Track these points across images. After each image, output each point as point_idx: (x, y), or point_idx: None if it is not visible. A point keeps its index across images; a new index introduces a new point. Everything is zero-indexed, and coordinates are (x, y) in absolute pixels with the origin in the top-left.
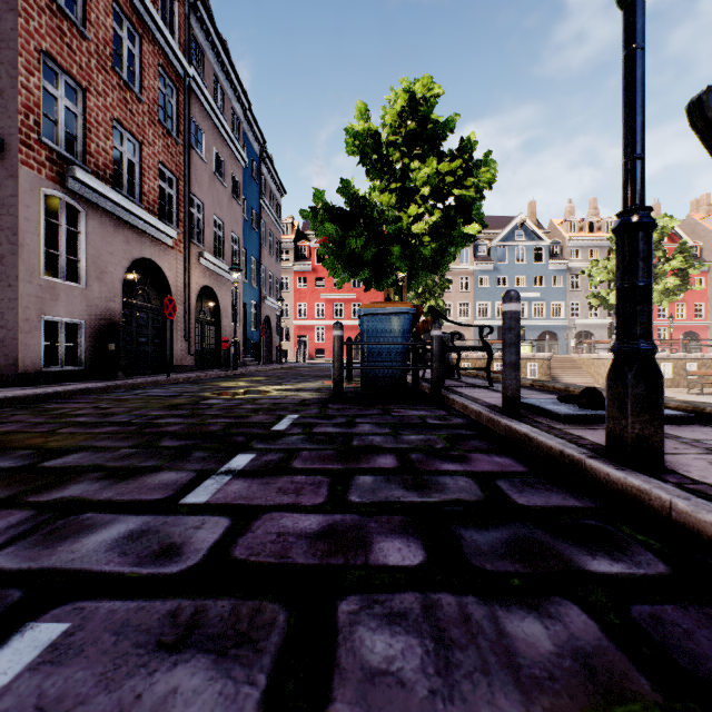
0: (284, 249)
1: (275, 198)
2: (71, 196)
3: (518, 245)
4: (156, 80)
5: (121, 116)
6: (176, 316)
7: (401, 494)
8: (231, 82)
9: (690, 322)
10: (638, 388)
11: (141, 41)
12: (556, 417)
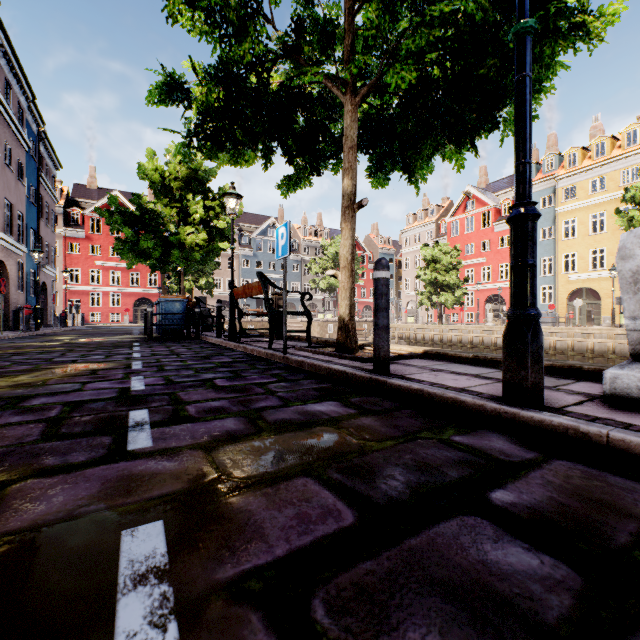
0: None
1: (51, 172)
2: None
3: (271, 239)
4: None
5: None
6: None
7: (183, 347)
8: (19, 81)
9: (368, 299)
10: (232, 326)
11: None
12: None
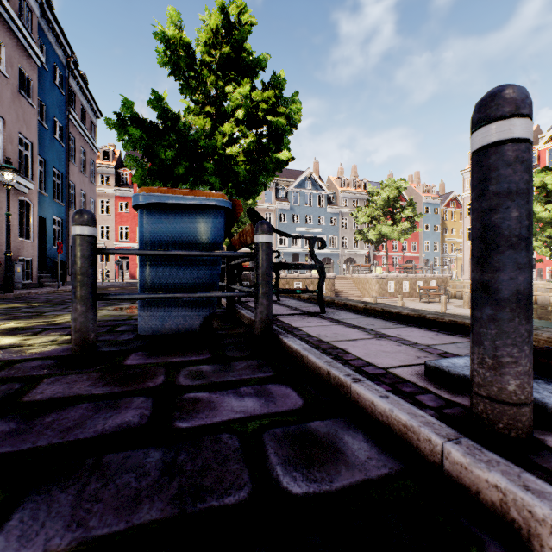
0: (104, 174)
1: (89, 117)
2: None
3: (308, 192)
4: None
5: None
6: None
7: None
8: None
9: (410, 253)
10: None
11: None
12: None
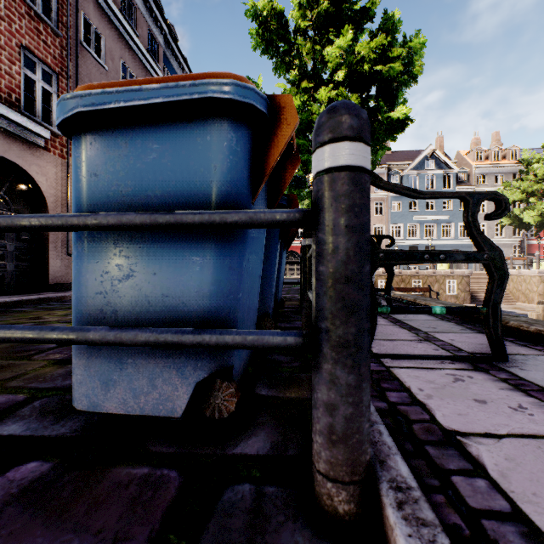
0: None
1: None
2: None
3: (428, 173)
4: None
5: None
6: None
7: None
8: (146, 0)
9: None
10: None
11: None
12: None
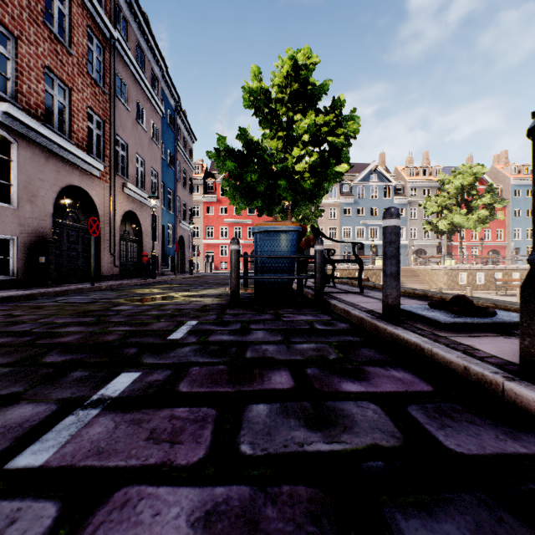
0: (195, 185)
1: (188, 144)
2: (3, 128)
3: (373, 185)
4: (84, 38)
5: (52, 64)
6: (103, 234)
7: (302, 437)
8: (151, 48)
9: (493, 242)
10: None
11: (71, 4)
12: (436, 324)
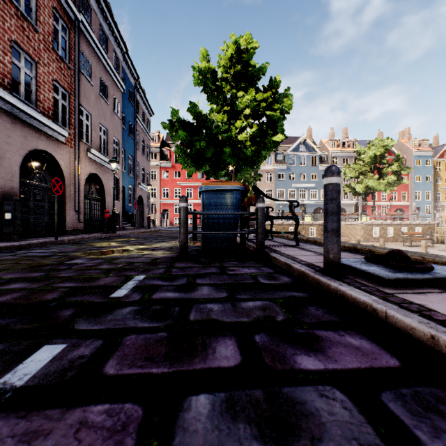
0: (153, 152)
1: (146, 117)
2: None
3: (302, 154)
4: (50, 18)
5: (19, 39)
6: (68, 194)
7: None
8: (113, 32)
9: (399, 202)
10: None
11: None
12: (378, 279)
